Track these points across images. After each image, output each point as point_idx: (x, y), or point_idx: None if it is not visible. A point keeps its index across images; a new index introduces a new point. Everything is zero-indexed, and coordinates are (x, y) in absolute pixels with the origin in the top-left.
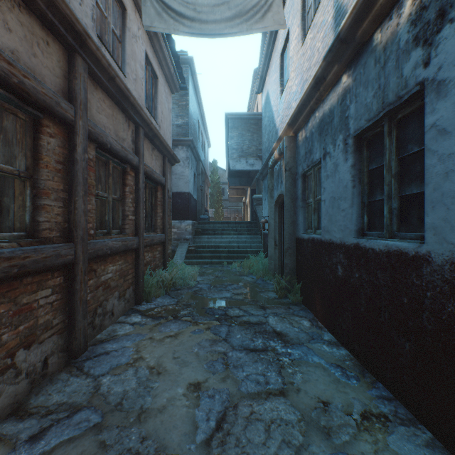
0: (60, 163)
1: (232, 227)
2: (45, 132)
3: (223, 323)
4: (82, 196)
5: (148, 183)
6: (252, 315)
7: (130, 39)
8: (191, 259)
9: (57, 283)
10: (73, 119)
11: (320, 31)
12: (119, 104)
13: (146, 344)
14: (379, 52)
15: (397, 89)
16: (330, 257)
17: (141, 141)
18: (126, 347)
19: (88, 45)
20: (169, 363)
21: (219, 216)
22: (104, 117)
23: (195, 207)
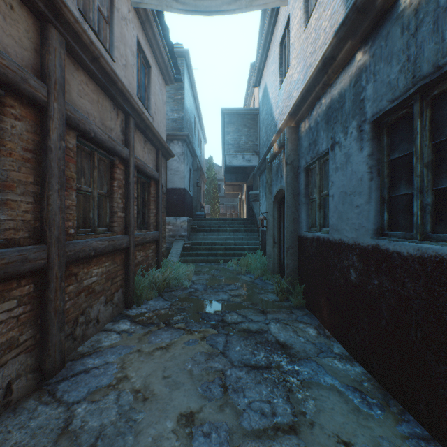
0: (29, 151)
1: (228, 224)
2: (8, 113)
3: (220, 331)
4: (58, 190)
5: (141, 178)
6: (252, 321)
7: (119, 21)
8: (187, 256)
9: (25, 292)
10: (46, 100)
11: (328, 9)
12: (106, 90)
13: (133, 358)
14: (409, 17)
15: (436, 58)
16: (341, 258)
17: (131, 132)
18: (109, 363)
19: (64, 16)
20: (158, 385)
21: (215, 212)
22: (87, 102)
23: (190, 203)
